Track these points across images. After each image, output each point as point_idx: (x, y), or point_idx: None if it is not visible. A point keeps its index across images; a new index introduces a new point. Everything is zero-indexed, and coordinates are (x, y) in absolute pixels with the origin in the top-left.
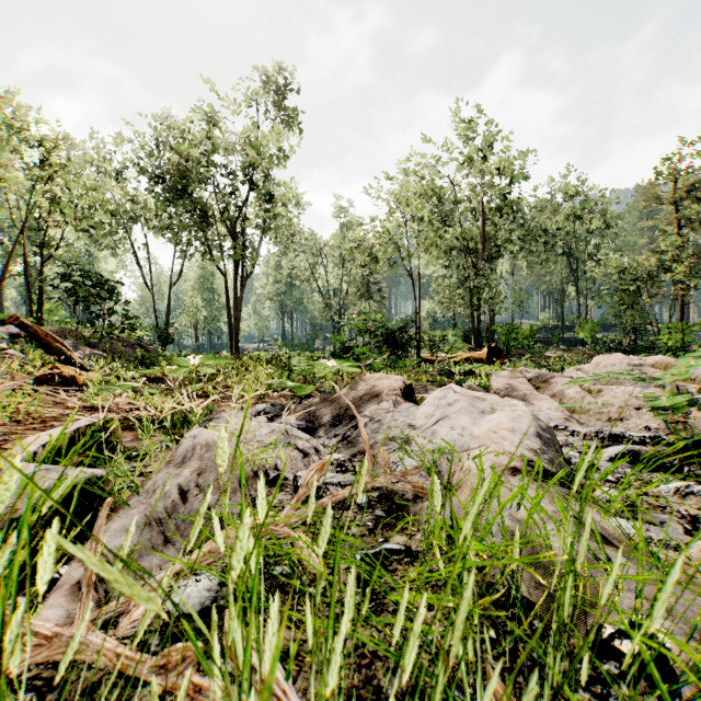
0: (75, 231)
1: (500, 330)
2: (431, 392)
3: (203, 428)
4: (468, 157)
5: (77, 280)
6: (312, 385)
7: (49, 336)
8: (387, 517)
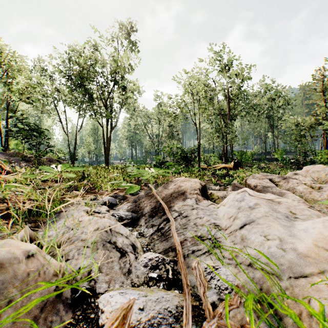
0: (19, 101)
1: (237, 153)
2: (209, 186)
3: (9, 240)
4: (221, 68)
5: (21, 127)
6: (140, 183)
7: None
8: None
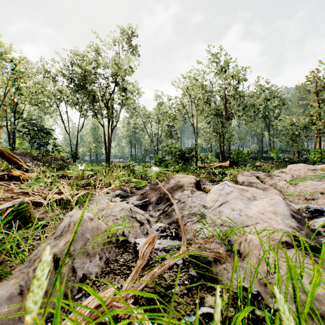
0: (29, 104)
1: (233, 152)
2: (205, 183)
3: (77, 210)
4: (218, 70)
5: (30, 128)
6: (145, 180)
7: (11, 155)
8: (198, 276)
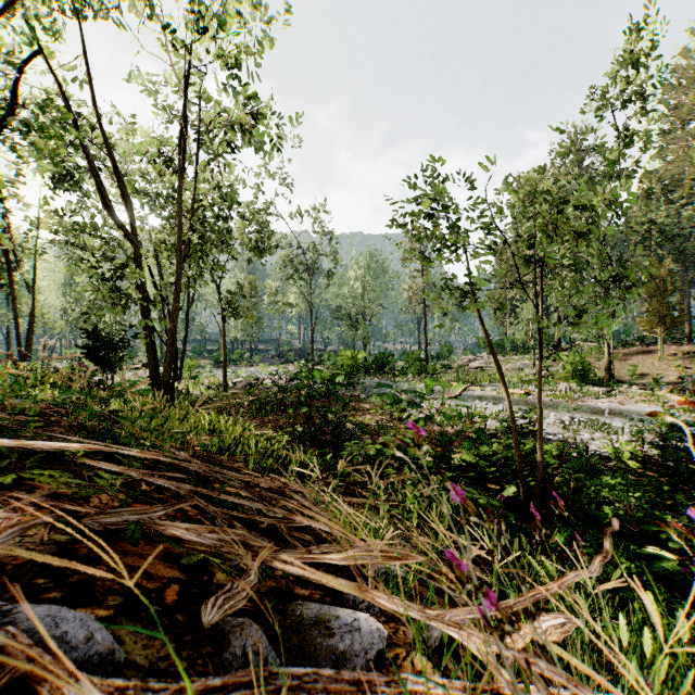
0: None
1: None
2: None
3: None
4: None
5: None
6: None
7: None
8: None
